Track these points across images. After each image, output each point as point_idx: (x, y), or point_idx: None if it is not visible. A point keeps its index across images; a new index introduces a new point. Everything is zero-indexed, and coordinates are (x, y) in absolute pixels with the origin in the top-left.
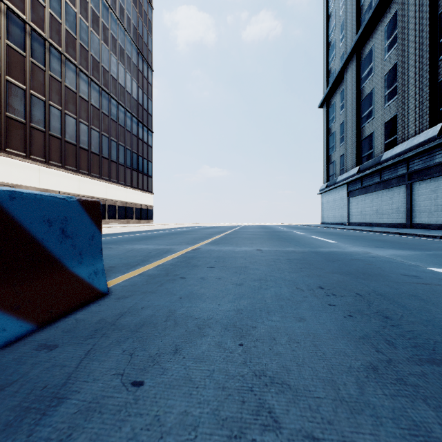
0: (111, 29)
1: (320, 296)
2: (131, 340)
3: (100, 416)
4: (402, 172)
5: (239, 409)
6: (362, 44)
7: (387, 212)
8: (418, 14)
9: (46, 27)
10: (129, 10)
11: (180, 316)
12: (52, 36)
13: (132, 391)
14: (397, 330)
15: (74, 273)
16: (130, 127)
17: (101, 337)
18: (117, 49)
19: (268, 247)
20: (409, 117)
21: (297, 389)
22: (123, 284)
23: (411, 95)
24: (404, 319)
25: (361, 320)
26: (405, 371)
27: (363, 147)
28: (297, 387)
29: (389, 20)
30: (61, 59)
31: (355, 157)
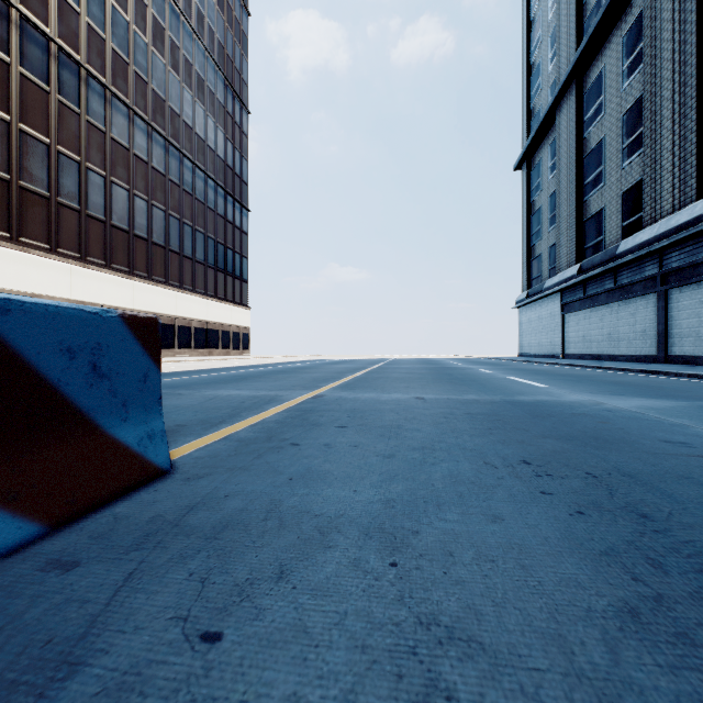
0: (184, 48)
1: (525, 477)
2: (205, 555)
3: (141, 702)
4: (651, 272)
5: (392, 692)
6: (585, 66)
7: (626, 337)
8: (678, 15)
9: (82, 45)
10: (212, 18)
11: (289, 511)
12: (91, 60)
13: (201, 651)
14: (665, 540)
15: (114, 437)
16: (213, 203)
17: (154, 548)
18: (192, 79)
19: (435, 394)
20: (664, 183)
21: (496, 651)
22: (197, 455)
23: (667, 147)
24: (675, 519)
25: (600, 521)
26: (690, 618)
27: (587, 232)
28: (496, 647)
29: (629, 26)
30: (105, 95)
31: (574, 249)
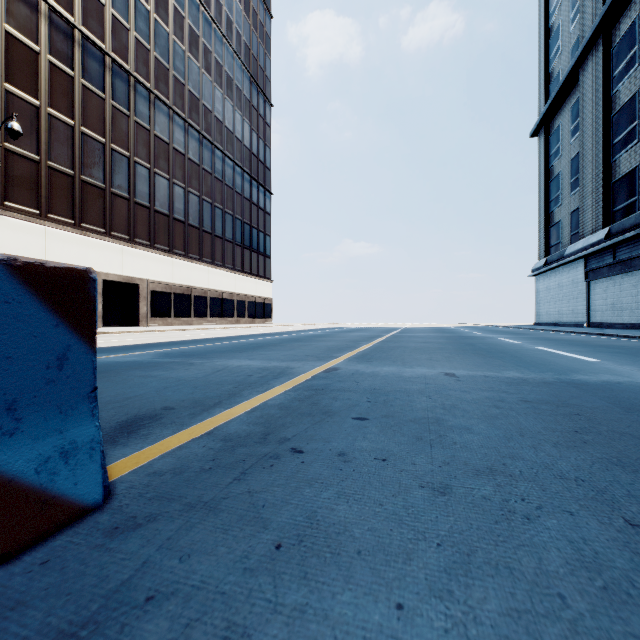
0: (215, 51)
1: None
2: None
3: None
4: None
5: None
6: (614, 18)
7: None
8: None
9: (131, 57)
10: (239, 23)
11: None
12: (138, 68)
13: None
14: None
15: None
16: (240, 187)
17: None
18: (222, 79)
19: (466, 369)
20: None
21: None
22: (158, 468)
23: None
24: None
25: None
26: None
27: (617, 194)
28: None
29: None
30: (149, 98)
31: (600, 212)
